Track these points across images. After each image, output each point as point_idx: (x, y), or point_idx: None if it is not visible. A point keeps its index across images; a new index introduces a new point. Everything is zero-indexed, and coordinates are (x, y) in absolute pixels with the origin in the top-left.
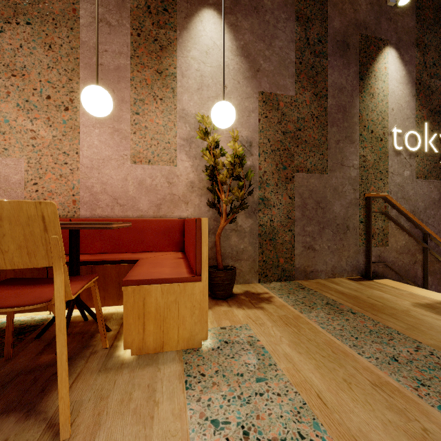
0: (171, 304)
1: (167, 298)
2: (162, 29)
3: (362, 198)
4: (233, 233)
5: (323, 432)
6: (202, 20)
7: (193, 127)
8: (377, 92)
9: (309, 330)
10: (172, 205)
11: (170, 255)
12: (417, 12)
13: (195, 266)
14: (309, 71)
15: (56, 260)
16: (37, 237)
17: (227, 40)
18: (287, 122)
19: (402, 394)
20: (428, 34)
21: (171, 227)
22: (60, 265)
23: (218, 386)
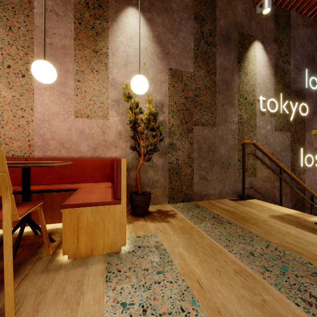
0: (98, 221)
1: (95, 217)
2: (97, 20)
3: (239, 144)
4: (150, 168)
5: (197, 306)
6: (128, 15)
7: (120, 92)
8: (249, 72)
9: (198, 236)
10: (105, 148)
11: (102, 185)
12: (275, 18)
13: (116, 193)
14: (203, 55)
15: (4, 191)
16: None
17: (146, 30)
18: (188, 90)
19: (253, 277)
20: (282, 34)
21: (104, 164)
22: (8, 195)
23: (129, 278)
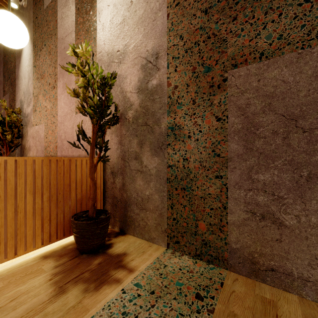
0: None
1: None
2: None
3: None
4: (139, 174)
5: None
6: None
7: (106, 66)
8: None
9: None
10: None
11: None
12: None
13: None
14: None
15: None
16: None
17: None
18: None
19: None
20: None
21: None
22: None
23: None
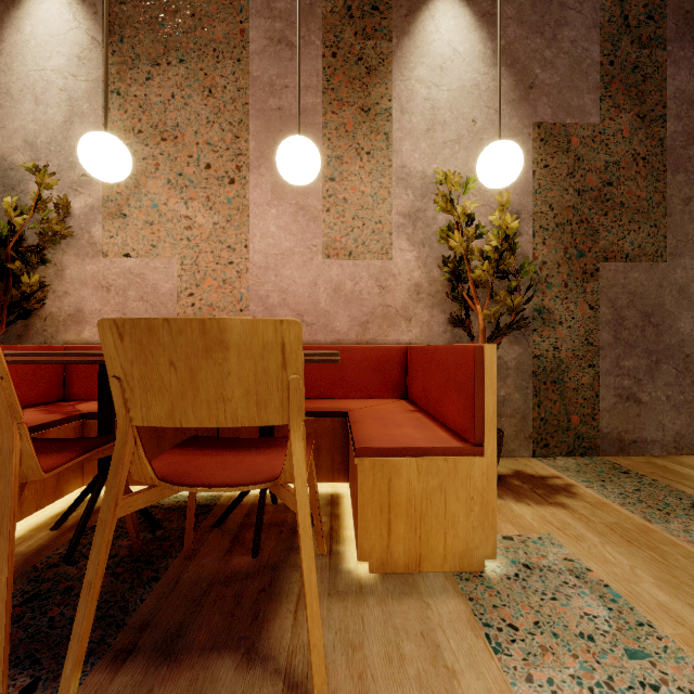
0: (433, 493)
1: (426, 482)
2: (369, 40)
3: None
4: None
5: None
6: (435, 14)
7: (419, 195)
8: None
9: (686, 559)
10: (385, 324)
11: (393, 406)
12: None
13: (472, 428)
14: (629, 75)
15: (294, 414)
16: (272, 377)
17: (477, 41)
18: (586, 172)
19: None
20: None
21: (387, 359)
22: (300, 423)
23: (554, 655)
